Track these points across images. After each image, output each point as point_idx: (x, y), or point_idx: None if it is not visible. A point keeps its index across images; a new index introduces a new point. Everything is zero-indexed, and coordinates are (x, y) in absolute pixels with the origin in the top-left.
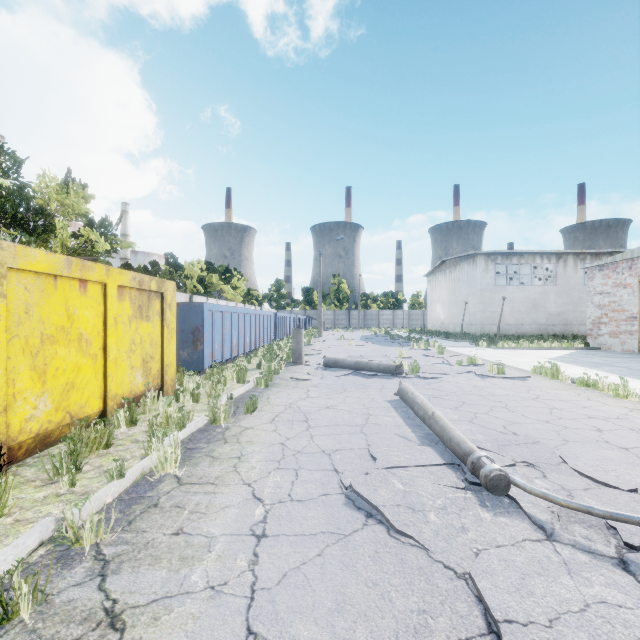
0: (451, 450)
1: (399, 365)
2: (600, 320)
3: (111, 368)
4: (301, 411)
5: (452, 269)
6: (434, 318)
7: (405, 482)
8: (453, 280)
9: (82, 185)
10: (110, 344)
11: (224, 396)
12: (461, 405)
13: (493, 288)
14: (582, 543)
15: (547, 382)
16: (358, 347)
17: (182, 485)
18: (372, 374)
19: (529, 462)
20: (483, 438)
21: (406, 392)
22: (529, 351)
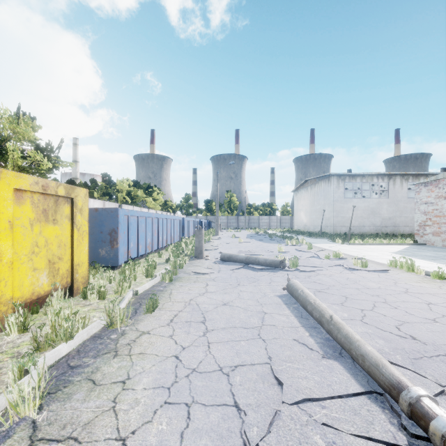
0: (365, 370)
1: (282, 260)
2: (425, 223)
3: (4, 272)
4: (199, 309)
5: (312, 186)
6: (299, 221)
7: (331, 440)
8: (313, 194)
9: (31, 118)
10: (2, 248)
11: (129, 293)
12: (345, 300)
13: (343, 200)
14: None
15: (405, 274)
16: (246, 243)
17: (32, 445)
18: (260, 268)
19: None
20: (385, 345)
21: (296, 289)
22: (374, 246)
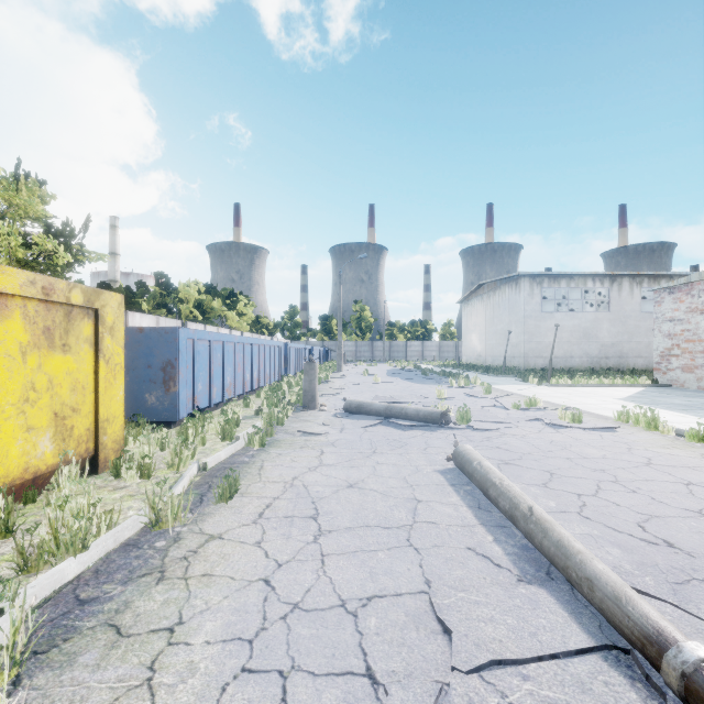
0: (595, 606)
1: (445, 412)
2: (670, 352)
3: None
4: (308, 495)
5: (491, 294)
6: (469, 350)
7: None
8: (492, 306)
9: (39, 181)
10: None
11: (191, 468)
12: (550, 478)
13: (539, 315)
14: None
15: (644, 435)
16: (385, 384)
17: None
18: (409, 424)
19: None
20: (623, 557)
21: (469, 460)
22: (590, 389)
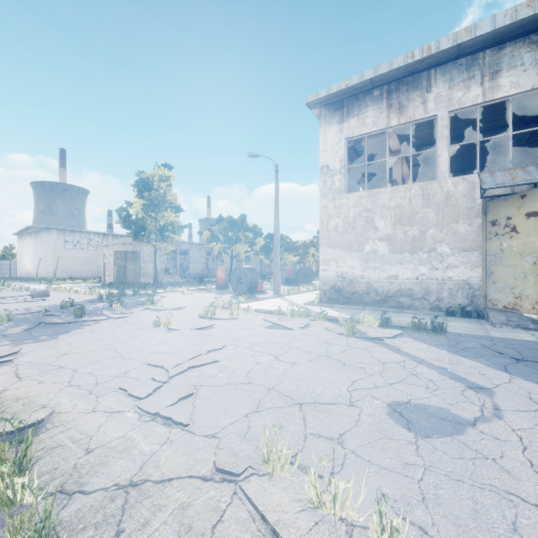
0: None
1: None
2: (106, 269)
3: None
4: None
5: (36, 234)
6: (23, 268)
7: None
8: (37, 241)
9: None
10: None
11: None
12: None
13: (63, 250)
14: (1, 301)
15: None
16: None
17: None
18: None
19: (4, 299)
20: None
21: None
22: (67, 284)
